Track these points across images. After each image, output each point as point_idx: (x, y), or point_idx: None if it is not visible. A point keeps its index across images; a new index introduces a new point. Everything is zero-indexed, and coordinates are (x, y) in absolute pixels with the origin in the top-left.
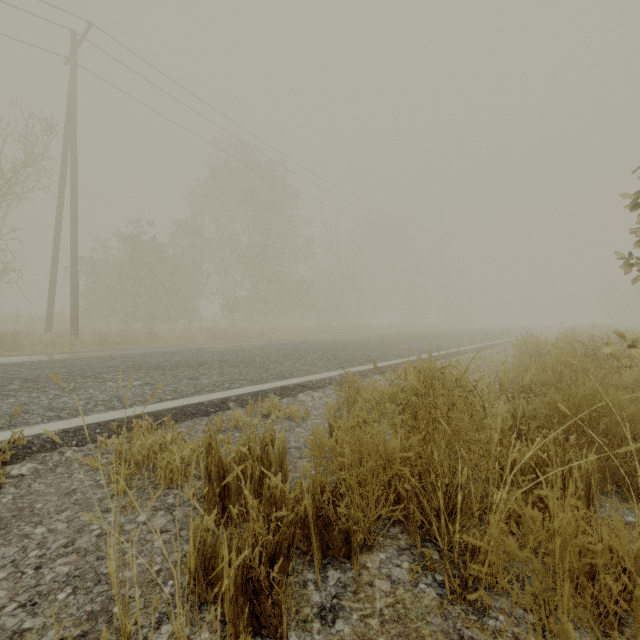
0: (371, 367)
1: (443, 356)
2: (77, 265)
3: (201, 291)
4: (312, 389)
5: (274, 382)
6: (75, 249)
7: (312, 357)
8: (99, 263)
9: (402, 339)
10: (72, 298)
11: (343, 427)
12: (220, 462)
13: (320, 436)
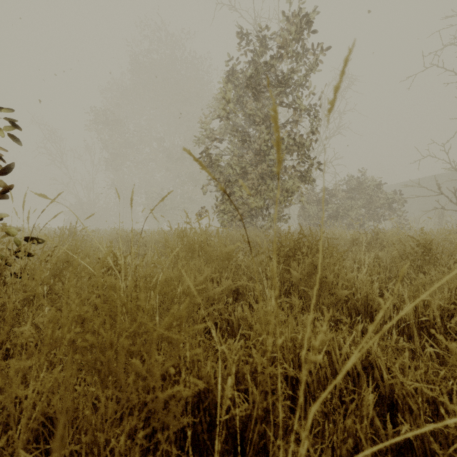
0: None
1: None
2: None
3: None
4: None
5: None
6: None
7: None
8: None
9: None
10: None
11: None
12: None
13: None
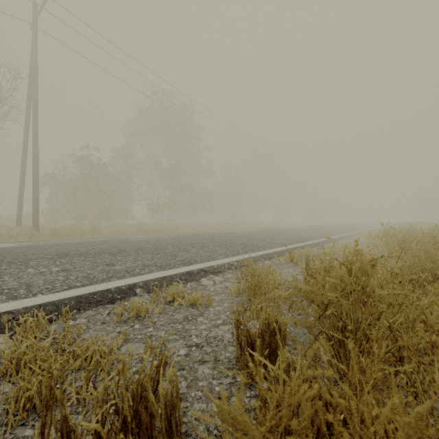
0: (261, 253)
1: (314, 244)
2: (38, 177)
3: (133, 198)
4: (213, 273)
5: (180, 268)
6: (36, 165)
7: (213, 245)
8: (59, 177)
9: (280, 232)
10: (34, 201)
11: (288, 400)
12: (65, 424)
13: (238, 417)
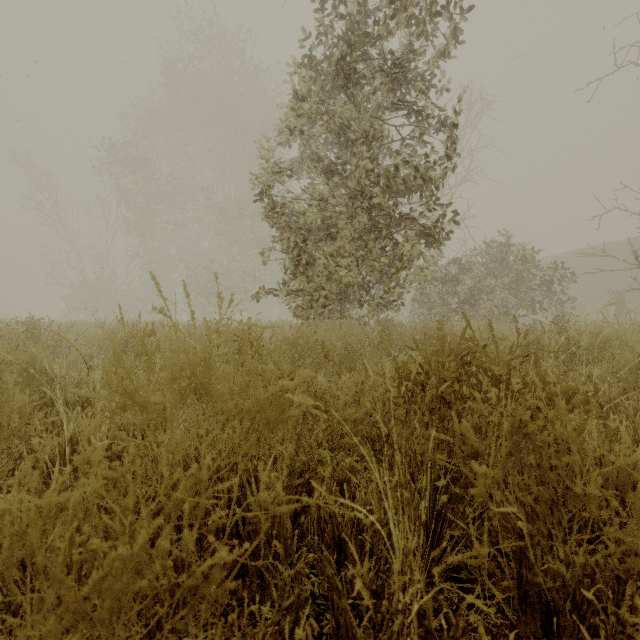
0: None
1: None
2: None
3: None
4: None
5: None
6: None
7: None
8: None
9: None
10: None
11: None
12: None
13: None
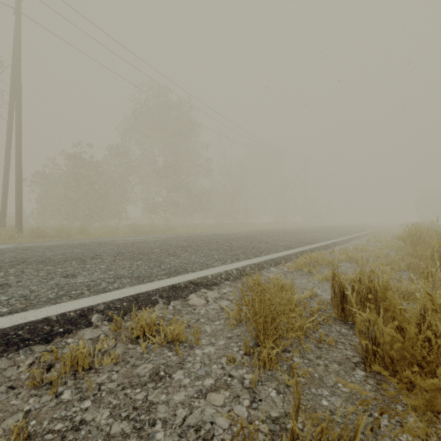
0: (266, 259)
1: (324, 247)
2: (21, 173)
3: (128, 197)
4: (207, 287)
5: (163, 280)
6: (19, 160)
7: (209, 248)
8: (51, 176)
9: (282, 233)
10: (16, 200)
11: None
12: None
13: None
